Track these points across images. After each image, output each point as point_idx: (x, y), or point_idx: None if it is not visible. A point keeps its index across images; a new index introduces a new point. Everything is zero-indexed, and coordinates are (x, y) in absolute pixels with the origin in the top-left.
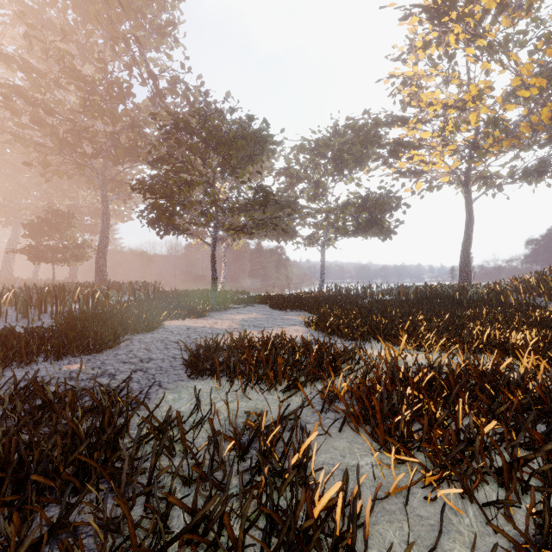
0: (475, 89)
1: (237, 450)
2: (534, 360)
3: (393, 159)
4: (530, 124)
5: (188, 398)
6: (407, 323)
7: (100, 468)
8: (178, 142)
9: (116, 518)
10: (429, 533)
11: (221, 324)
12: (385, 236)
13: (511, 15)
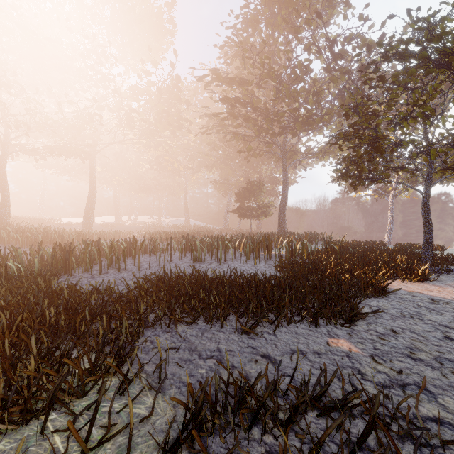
0: None
1: None
2: None
3: None
4: None
5: None
6: None
7: None
8: (382, 79)
9: None
10: None
11: None
12: None
13: None
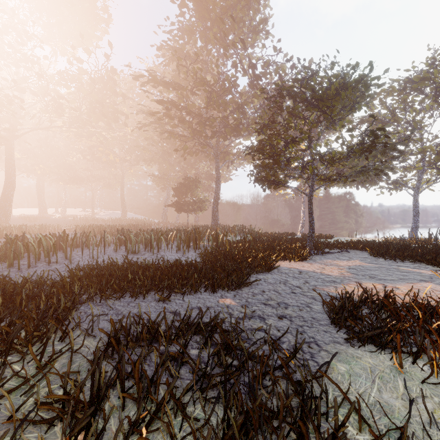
0: None
1: None
2: None
3: None
4: None
5: (366, 376)
6: None
7: None
8: (281, 108)
9: None
10: None
11: (329, 270)
12: None
13: None
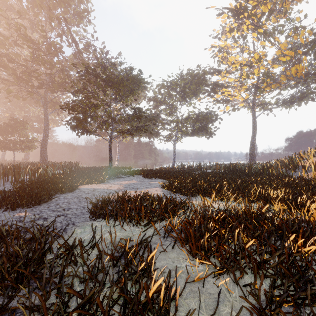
0: (257, 55)
1: (112, 261)
2: (280, 206)
3: (213, 93)
4: (285, 76)
5: (89, 231)
6: (217, 185)
7: (30, 275)
8: (89, 81)
9: (39, 303)
10: (213, 302)
11: (113, 187)
12: (209, 136)
13: (276, 16)
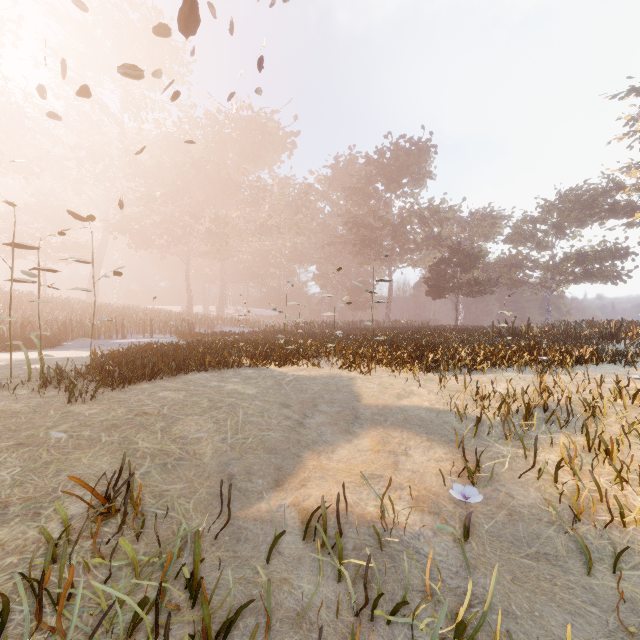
0: None
1: None
2: None
3: None
4: None
5: None
6: None
7: None
8: (442, 263)
9: None
10: None
11: None
12: (612, 282)
13: None
